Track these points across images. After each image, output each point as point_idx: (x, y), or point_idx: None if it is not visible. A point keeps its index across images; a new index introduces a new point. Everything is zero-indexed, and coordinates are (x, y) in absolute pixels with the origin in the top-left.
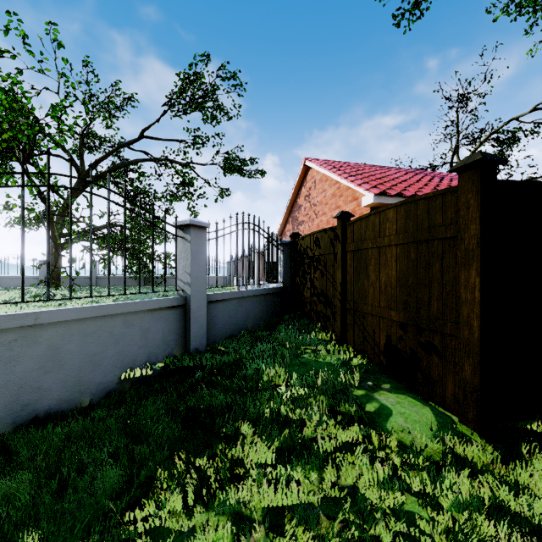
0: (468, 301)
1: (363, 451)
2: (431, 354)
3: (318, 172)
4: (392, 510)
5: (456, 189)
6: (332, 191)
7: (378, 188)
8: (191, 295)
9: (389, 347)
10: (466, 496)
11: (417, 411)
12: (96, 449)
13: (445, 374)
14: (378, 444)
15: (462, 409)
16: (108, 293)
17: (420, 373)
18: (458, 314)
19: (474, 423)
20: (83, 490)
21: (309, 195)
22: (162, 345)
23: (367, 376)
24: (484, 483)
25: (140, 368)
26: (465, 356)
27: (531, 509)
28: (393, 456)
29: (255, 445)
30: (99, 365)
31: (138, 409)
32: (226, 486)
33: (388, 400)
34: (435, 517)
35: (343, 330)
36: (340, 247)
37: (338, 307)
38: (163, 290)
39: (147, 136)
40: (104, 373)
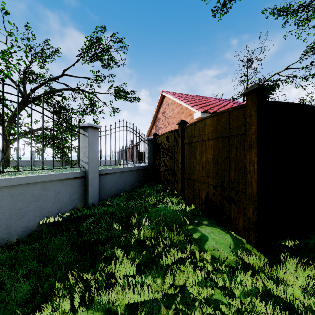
0: (251, 171)
1: (190, 263)
2: (230, 203)
3: (170, 99)
4: (206, 299)
5: (244, 105)
6: (177, 110)
7: (203, 108)
8: (89, 170)
9: (208, 200)
10: (249, 288)
11: (223, 237)
12: (14, 272)
13: (238, 215)
14: (199, 258)
15: (248, 235)
16: (31, 169)
17: (224, 214)
18: (245, 179)
19: (254, 243)
20: (0, 302)
21: (165, 112)
22: (69, 201)
23: (194, 217)
24: (259, 279)
25: (53, 217)
26: (249, 203)
27: (285, 293)
28: (207, 265)
29: (123, 263)
30: (24, 215)
31: (49, 243)
32: (101, 292)
33: (206, 231)
34: (231, 302)
35: (182, 190)
36: (180, 141)
37: (179, 177)
38: (76, 168)
39: (67, 74)
40: (28, 221)
